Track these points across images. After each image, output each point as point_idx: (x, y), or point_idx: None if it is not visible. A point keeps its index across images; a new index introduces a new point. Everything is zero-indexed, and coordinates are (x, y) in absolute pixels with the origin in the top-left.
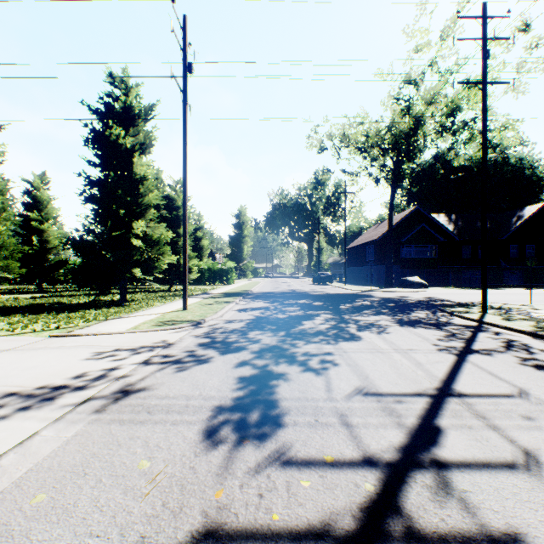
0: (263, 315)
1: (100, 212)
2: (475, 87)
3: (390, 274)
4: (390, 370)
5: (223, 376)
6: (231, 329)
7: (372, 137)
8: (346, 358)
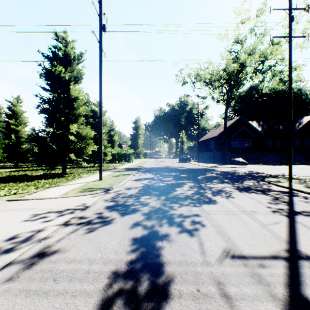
0: (150, 184)
1: (49, 118)
2: (277, 44)
3: (225, 156)
4: (244, 230)
5: (121, 237)
6: (129, 194)
7: (215, 75)
8: (210, 219)
